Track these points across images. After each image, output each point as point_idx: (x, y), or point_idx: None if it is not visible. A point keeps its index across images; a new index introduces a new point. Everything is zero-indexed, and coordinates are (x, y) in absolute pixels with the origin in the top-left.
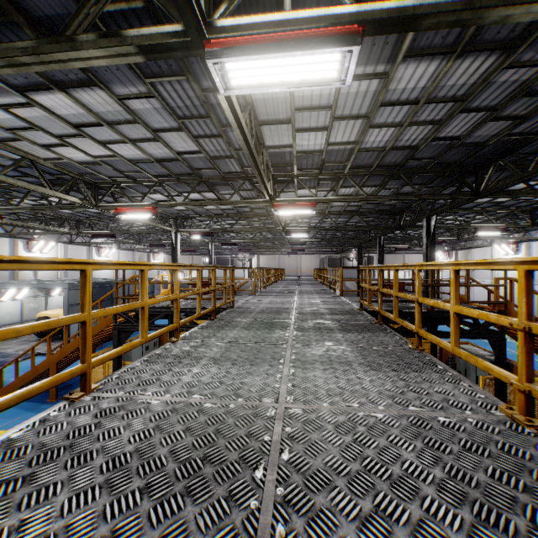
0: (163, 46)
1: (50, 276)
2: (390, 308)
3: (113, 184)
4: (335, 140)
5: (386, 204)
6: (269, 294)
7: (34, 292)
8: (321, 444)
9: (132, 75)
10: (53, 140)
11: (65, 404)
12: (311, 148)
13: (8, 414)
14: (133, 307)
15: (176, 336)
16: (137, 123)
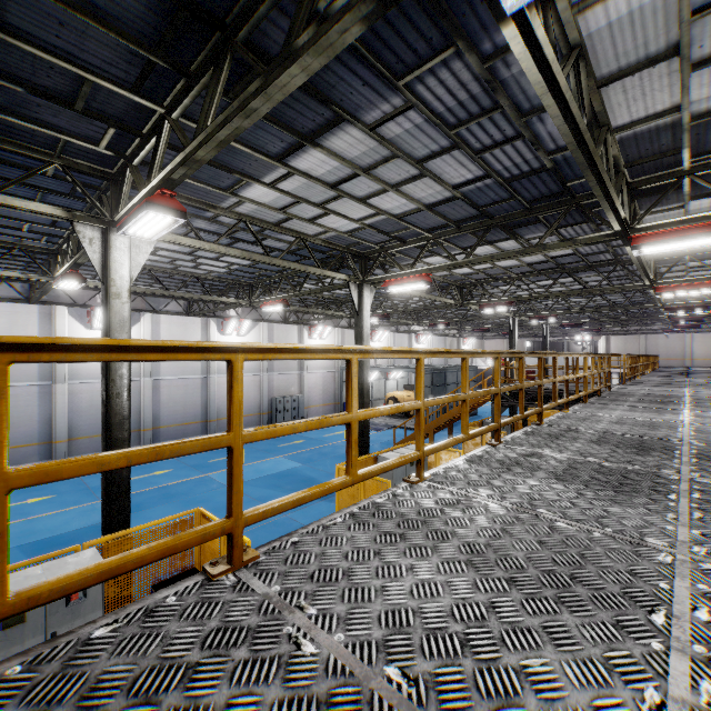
0: (600, 242)
1: (383, 362)
2: None
3: (477, 284)
4: None
5: None
6: (644, 384)
7: (378, 375)
8: (710, 429)
9: (544, 229)
10: None
11: (563, 413)
12: None
13: None
14: (576, 376)
15: (585, 400)
16: None
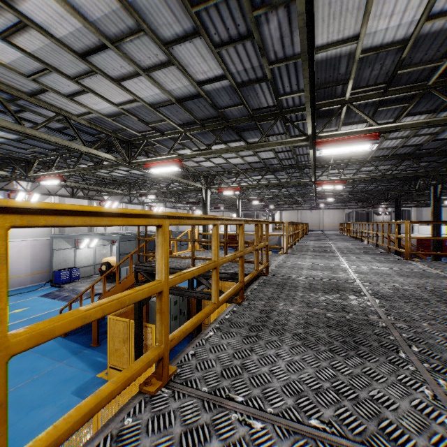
0: None
1: (115, 229)
2: None
3: (144, 140)
4: (443, 6)
5: None
6: (304, 253)
7: (102, 241)
8: None
9: None
10: (73, 87)
11: None
12: (388, 37)
13: (58, 355)
14: None
15: (160, 375)
16: (142, 33)
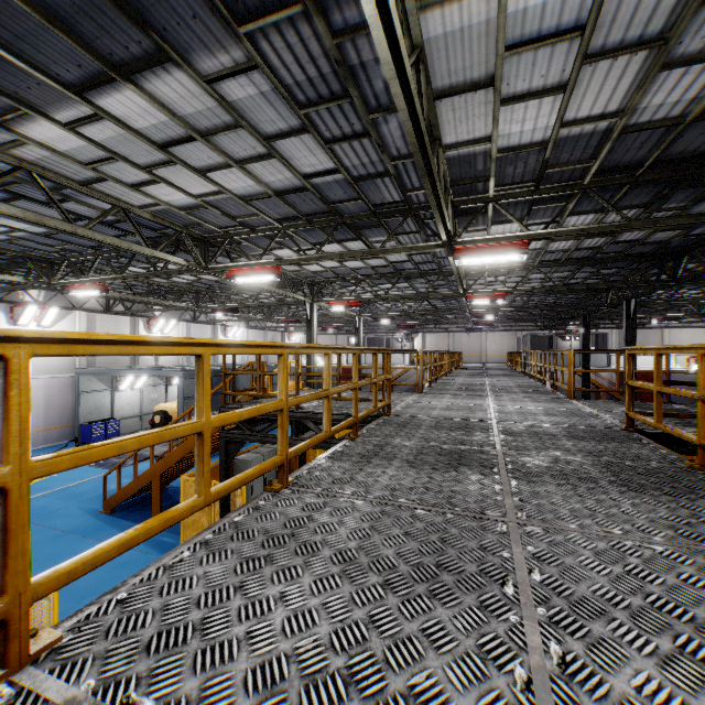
0: None
1: (171, 361)
2: (693, 430)
3: (226, 237)
4: (577, 115)
5: (649, 242)
6: (444, 392)
7: (153, 380)
8: None
9: (218, 26)
10: (141, 176)
11: None
12: (525, 139)
13: (106, 535)
14: (170, 435)
15: (281, 479)
16: (240, 128)
